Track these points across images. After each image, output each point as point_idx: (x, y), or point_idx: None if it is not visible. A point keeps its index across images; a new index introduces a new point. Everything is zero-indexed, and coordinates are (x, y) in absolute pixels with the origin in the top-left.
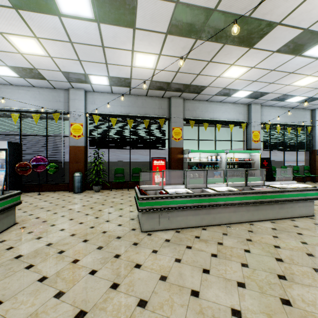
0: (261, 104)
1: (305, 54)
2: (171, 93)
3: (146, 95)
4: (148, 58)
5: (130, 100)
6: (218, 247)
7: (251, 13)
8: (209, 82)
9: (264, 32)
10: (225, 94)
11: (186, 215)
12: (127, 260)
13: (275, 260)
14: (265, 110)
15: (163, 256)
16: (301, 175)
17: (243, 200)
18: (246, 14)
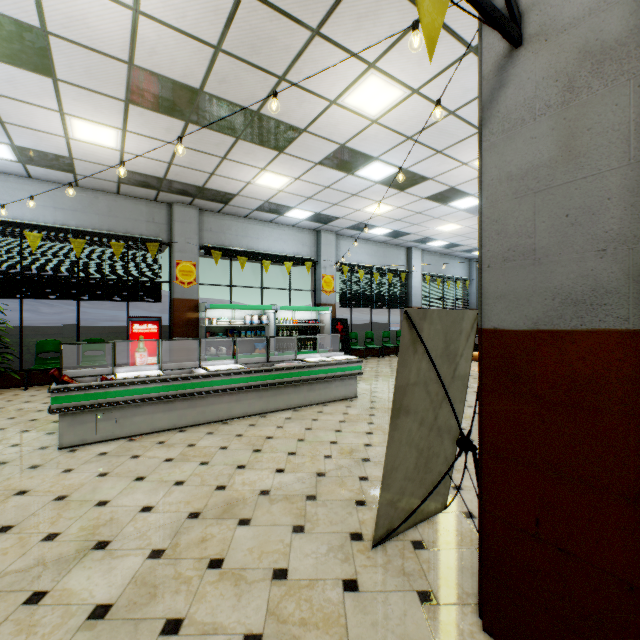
0: (336, 233)
1: (359, 174)
2: (172, 196)
3: (119, 192)
4: (101, 131)
5: (79, 198)
6: (184, 450)
7: (260, 108)
8: (238, 188)
9: (290, 136)
10: (273, 211)
11: (152, 413)
12: (5, 489)
13: (251, 452)
14: (344, 242)
15: (79, 474)
16: (396, 344)
17: (251, 383)
18: (253, 108)
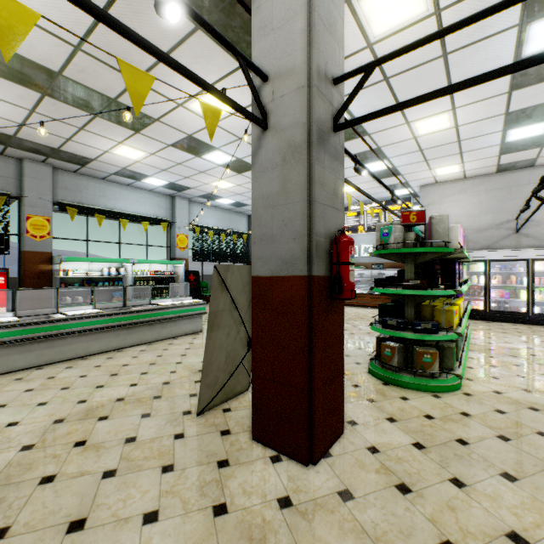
0: (189, 199)
1: (205, 158)
2: (22, 152)
3: None
4: None
5: None
6: (44, 382)
7: (117, 97)
8: (95, 154)
9: (145, 122)
10: (131, 177)
11: (7, 355)
12: None
13: (109, 376)
14: (196, 207)
15: None
16: None
17: (109, 324)
18: (111, 96)
